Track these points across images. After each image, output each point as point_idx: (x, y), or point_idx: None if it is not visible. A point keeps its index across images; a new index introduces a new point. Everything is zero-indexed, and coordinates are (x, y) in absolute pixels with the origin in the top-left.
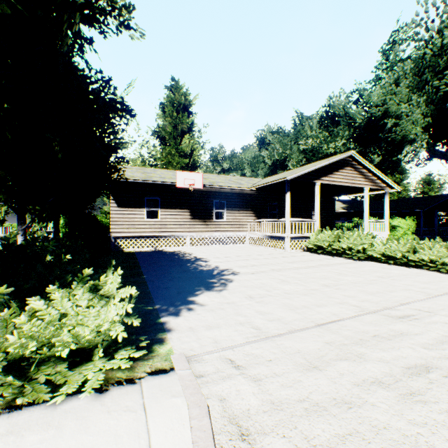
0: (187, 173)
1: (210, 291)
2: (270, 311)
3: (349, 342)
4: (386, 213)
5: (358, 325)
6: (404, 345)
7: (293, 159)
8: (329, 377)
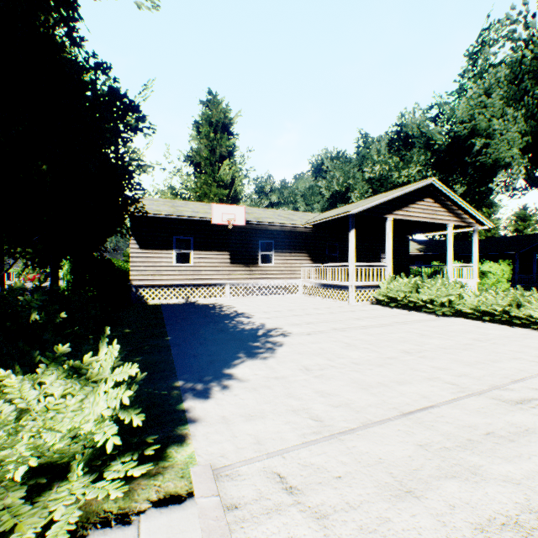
0: (226, 206)
1: (252, 360)
2: (334, 392)
3: (453, 445)
4: (474, 256)
5: (460, 414)
6: (535, 451)
7: (357, 190)
8: (433, 513)
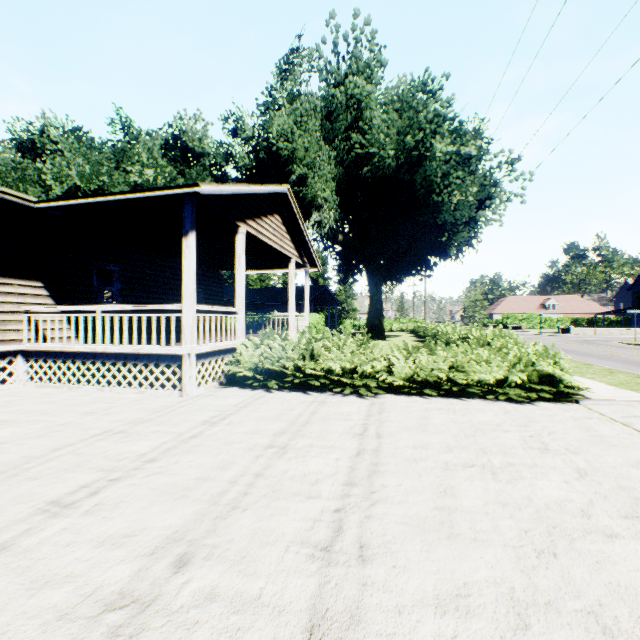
0: None
1: None
2: None
3: None
4: (306, 304)
5: None
6: None
7: None
8: None
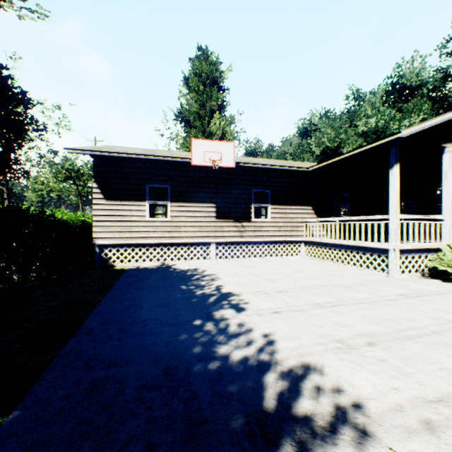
0: (210, 142)
1: None
2: None
3: None
4: None
5: None
6: None
7: (349, 146)
8: None
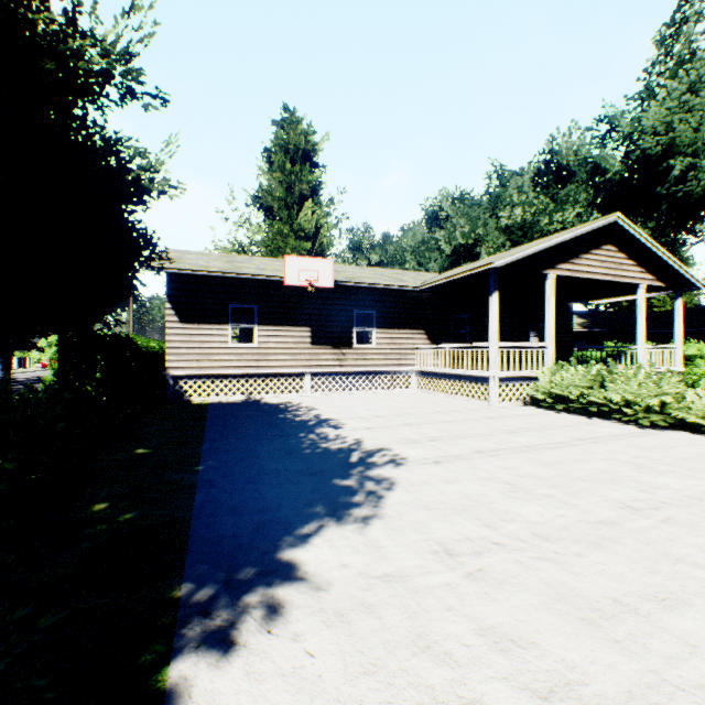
0: (305, 259)
1: (339, 523)
2: (524, 632)
3: None
4: (677, 333)
5: None
6: None
7: (489, 244)
8: None
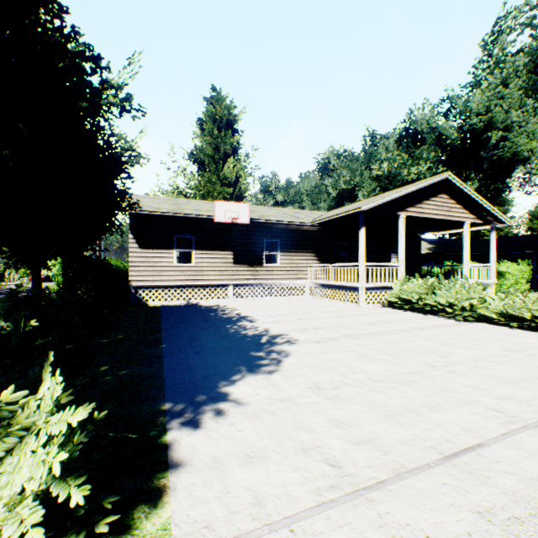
0: (229, 203)
1: (254, 374)
2: (353, 420)
3: (526, 514)
4: (491, 256)
5: (520, 459)
6: None
7: (364, 189)
8: None
